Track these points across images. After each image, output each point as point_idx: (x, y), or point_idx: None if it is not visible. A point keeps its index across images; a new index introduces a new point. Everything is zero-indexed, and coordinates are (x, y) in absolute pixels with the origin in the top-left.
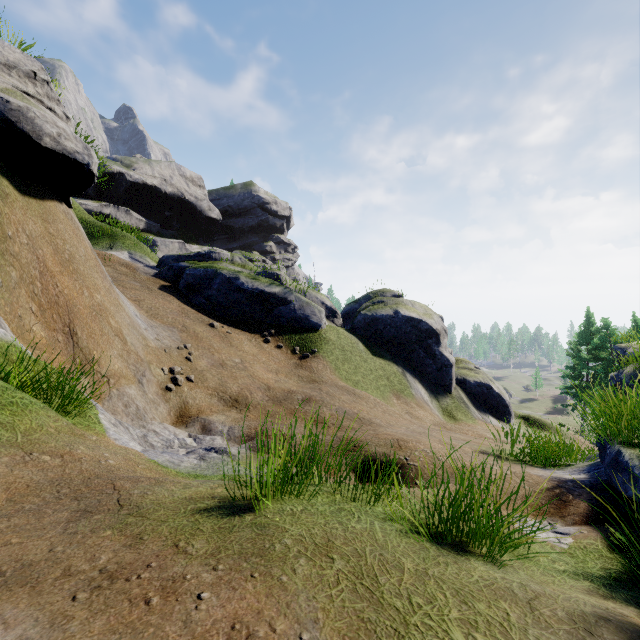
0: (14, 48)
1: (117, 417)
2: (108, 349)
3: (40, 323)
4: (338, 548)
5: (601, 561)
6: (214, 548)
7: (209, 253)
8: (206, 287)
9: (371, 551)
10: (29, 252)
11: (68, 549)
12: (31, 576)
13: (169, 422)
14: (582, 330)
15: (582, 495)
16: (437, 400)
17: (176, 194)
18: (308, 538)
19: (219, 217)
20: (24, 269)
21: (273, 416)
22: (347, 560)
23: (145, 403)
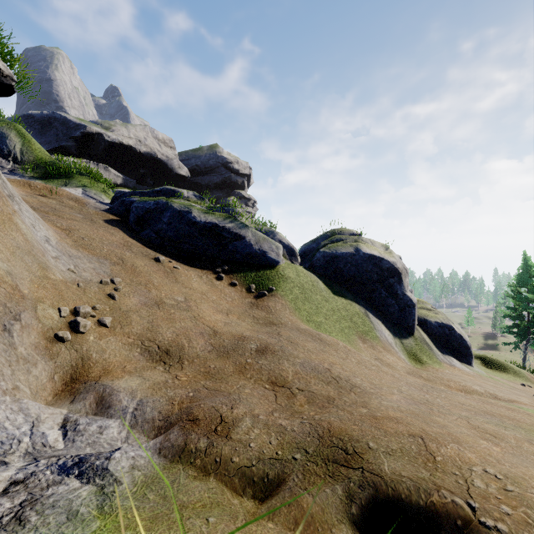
0: None
1: None
2: None
3: None
4: None
5: None
6: None
7: (164, 190)
8: (156, 221)
9: None
10: None
11: None
12: None
13: (48, 391)
14: (524, 273)
15: None
16: (401, 342)
17: (149, 153)
18: None
19: (187, 174)
20: None
21: (214, 376)
22: None
23: (4, 364)
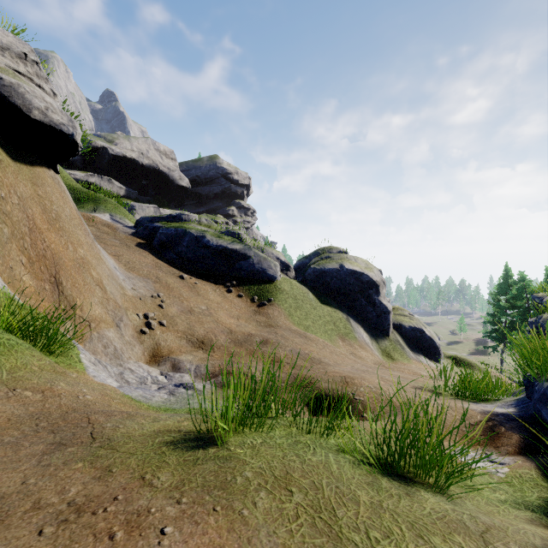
0: (7, 32)
1: (97, 357)
2: (90, 297)
3: (29, 274)
4: (296, 481)
5: (537, 490)
6: (178, 481)
7: (179, 215)
8: (177, 244)
9: (327, 484)
10: (20, 211)
11: (40, 481)
12: (1, 509)
13: (143, 361)
14: (501, 282)
15: (513, 427)
16: (377, 342)
17: (151, 165)
18: (268, 471)
19: (188, 185)
20: (15, 226)
21: (235, 356)
22: (305, 493)
23: (122, 344)
